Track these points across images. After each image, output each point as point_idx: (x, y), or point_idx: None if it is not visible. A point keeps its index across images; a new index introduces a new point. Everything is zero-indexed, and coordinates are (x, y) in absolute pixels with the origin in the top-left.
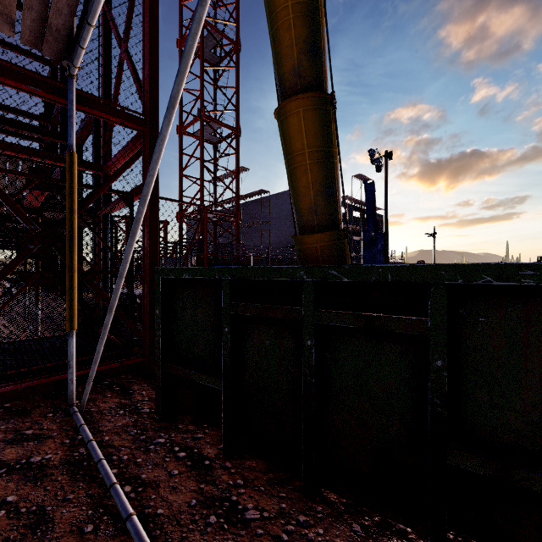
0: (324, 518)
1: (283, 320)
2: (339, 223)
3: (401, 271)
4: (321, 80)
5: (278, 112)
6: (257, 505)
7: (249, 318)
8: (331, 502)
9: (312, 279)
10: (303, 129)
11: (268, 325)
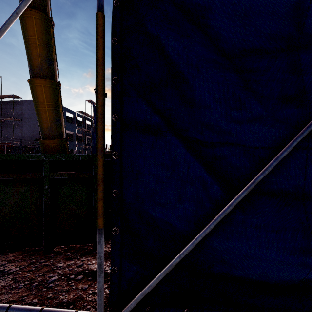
0: (54, 257)
1: (33, 179)
2: (63, 136)
3: (84, 156)
4: (53, 75)
5: (30, 81)
6: (17, 266)
7: (11, 180)
8: (58, 251)
9: (48, 159)
10: (44, 93)
11: (24, 182)
